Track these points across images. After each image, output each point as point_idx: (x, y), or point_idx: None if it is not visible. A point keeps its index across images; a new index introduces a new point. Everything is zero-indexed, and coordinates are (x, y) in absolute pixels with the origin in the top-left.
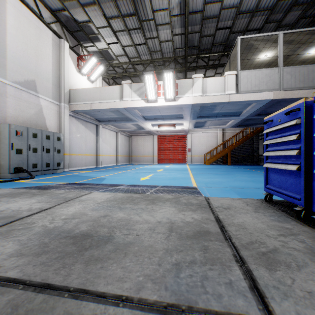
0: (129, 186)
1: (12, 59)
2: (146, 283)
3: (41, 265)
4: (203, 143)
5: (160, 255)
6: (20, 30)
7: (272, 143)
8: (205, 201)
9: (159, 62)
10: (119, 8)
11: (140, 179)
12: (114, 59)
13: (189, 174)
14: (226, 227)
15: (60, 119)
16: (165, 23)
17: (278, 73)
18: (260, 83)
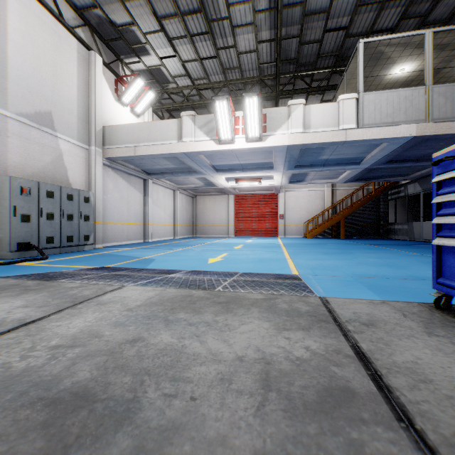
0: (189, 274)
1: (15, 79)
2: None
3: None
4: (302, 207)
5: None
6: (29, 36)
7: (451, 201)
8: (324, 307)
9: (236, 85)
10: (177, 2)
11: (207, 262)
12: (170, 81)
13: (284, 254)
14: (384, 376)
15: (90, 171)
16: (246, 23)
17: (424, 94)
18: (395, 111)
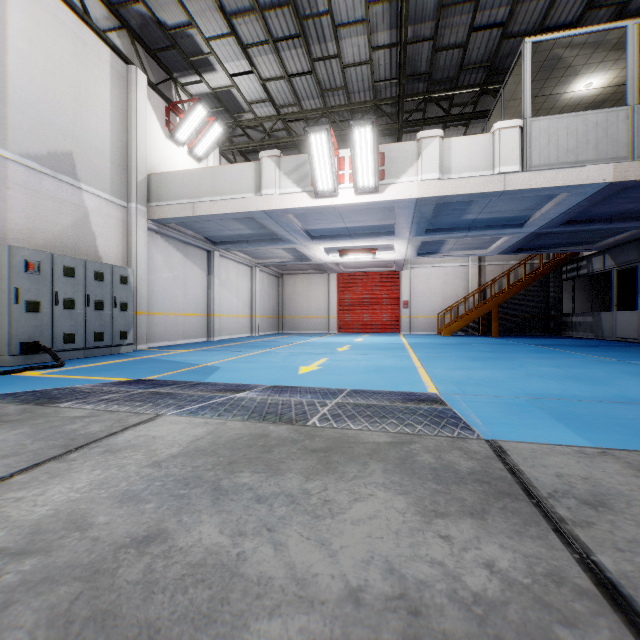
0: (269, 392)
1: (19, 105)
2: None
3: None
4: (436, 290)
5: None
6: (39, 42)
7: None
8: (499, 462)
9: (341, 115)
10: None
11: (297, 372)
12: (245, 110)
13: (412, 360)
14: None
15: (129, 238)
16: (355, 21)
17: (624, 119)
18: (580, 145)
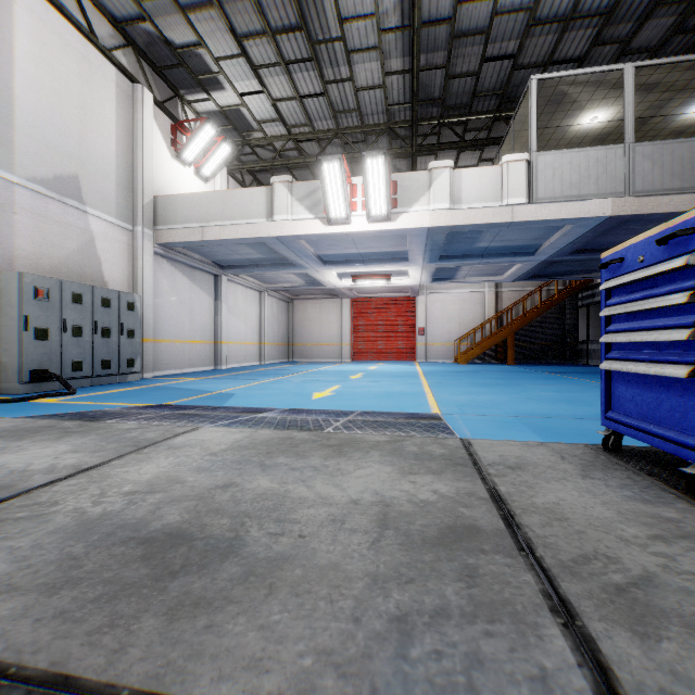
0: (287, 413)
1: (26, 128)
2: (321, 676)
3: (56, 618)
4: (452, 317)
5: (357, 591)
6: (46, 63)
7: (621, 314)
8: (464, 450)
9: (354, 136)
10: (266, 14)
11: (311, 397)
12: (254, 129)
13: (422, 386)
14: (517, 515)
15: (135, 263)
16: (368, 47)
17: (623, 156)
18: (582, 180)
